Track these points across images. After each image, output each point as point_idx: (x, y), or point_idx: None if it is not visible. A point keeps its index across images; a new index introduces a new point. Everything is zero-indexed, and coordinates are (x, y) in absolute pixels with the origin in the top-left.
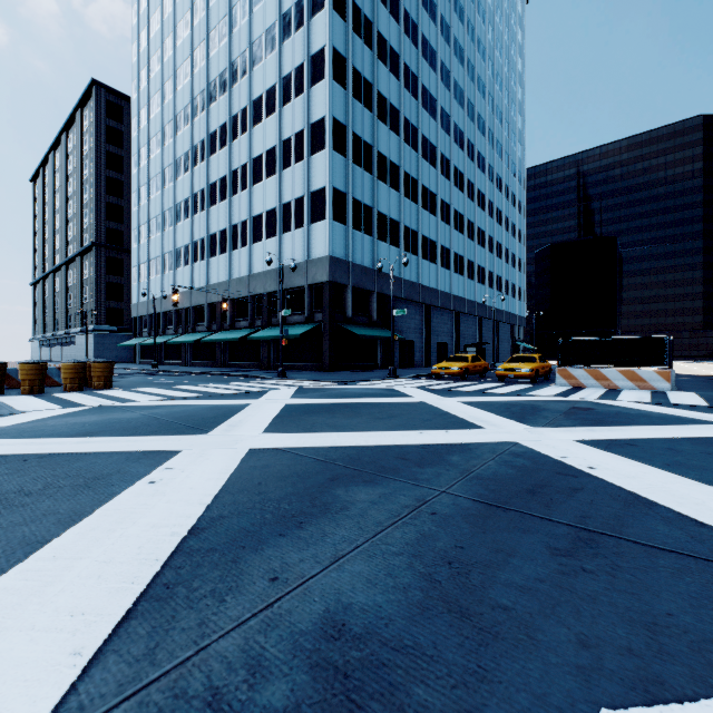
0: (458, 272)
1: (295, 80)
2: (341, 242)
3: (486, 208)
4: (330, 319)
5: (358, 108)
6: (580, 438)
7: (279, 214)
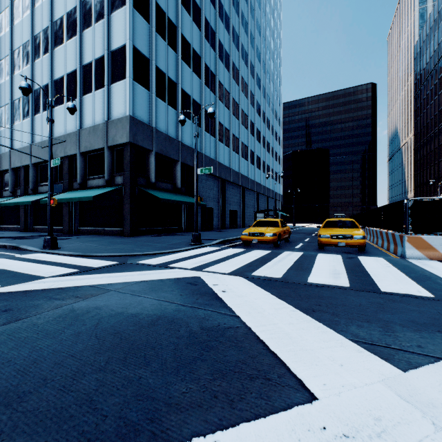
0: (244, 157)
1: None
2: (144, 106)
3: (261, 115)
4: (130, 182)
5: None
6: None
7: (78, 75)
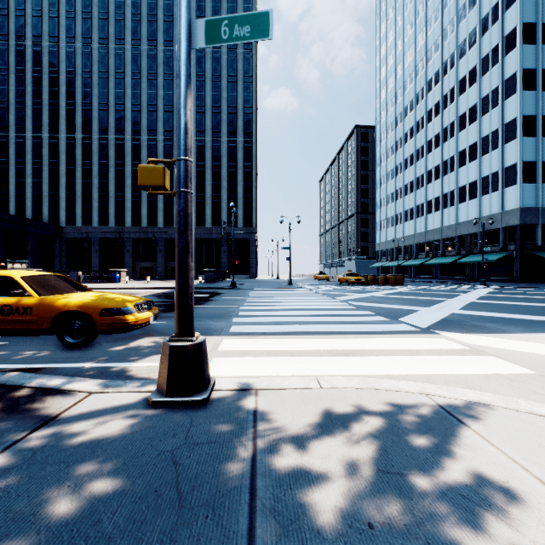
0: None
1: (491, 98)
2: (530, 196)
3: None
4: (520, 248)
5: None
6: None
7: (478, 184)
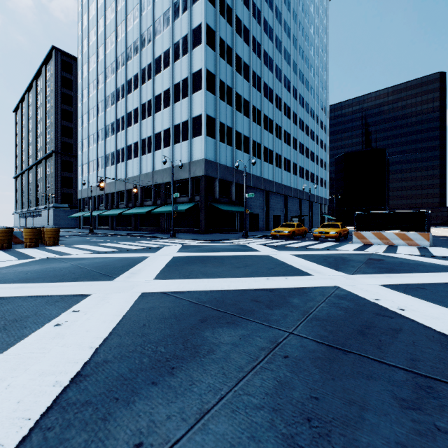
0: (286, 170)
1: (182, 45)
2: (212, 150)
3: (304, 130)
4: (204, 199)
5: (222, 64)
6: (383, 283)
7: (171, 132)
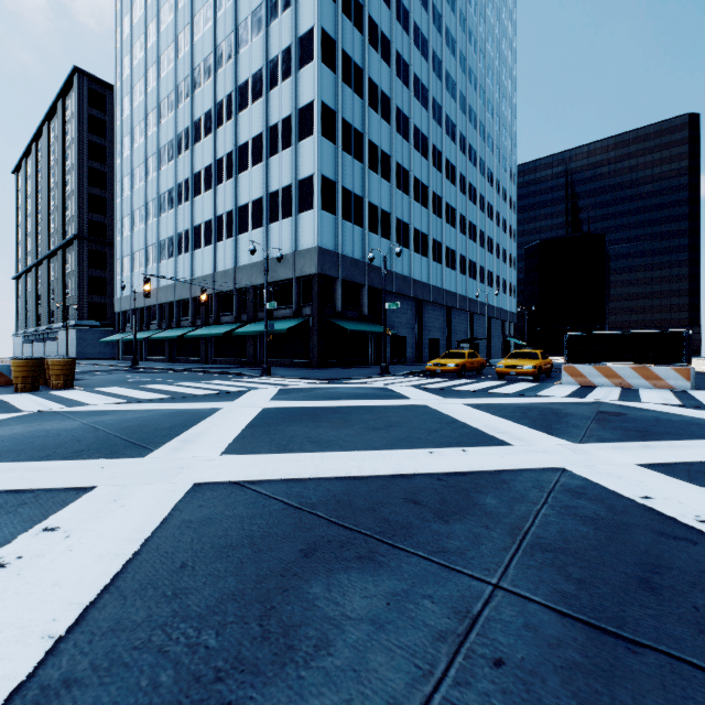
0: (450, 266)
1: (282, 63)
2: (330, 232)
3: (477, 203)
4: (318, 313)
5: (348, 94)
6: (645, 461)
7: (265, 203)
